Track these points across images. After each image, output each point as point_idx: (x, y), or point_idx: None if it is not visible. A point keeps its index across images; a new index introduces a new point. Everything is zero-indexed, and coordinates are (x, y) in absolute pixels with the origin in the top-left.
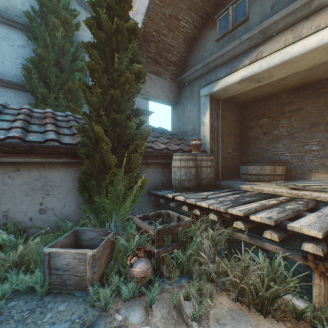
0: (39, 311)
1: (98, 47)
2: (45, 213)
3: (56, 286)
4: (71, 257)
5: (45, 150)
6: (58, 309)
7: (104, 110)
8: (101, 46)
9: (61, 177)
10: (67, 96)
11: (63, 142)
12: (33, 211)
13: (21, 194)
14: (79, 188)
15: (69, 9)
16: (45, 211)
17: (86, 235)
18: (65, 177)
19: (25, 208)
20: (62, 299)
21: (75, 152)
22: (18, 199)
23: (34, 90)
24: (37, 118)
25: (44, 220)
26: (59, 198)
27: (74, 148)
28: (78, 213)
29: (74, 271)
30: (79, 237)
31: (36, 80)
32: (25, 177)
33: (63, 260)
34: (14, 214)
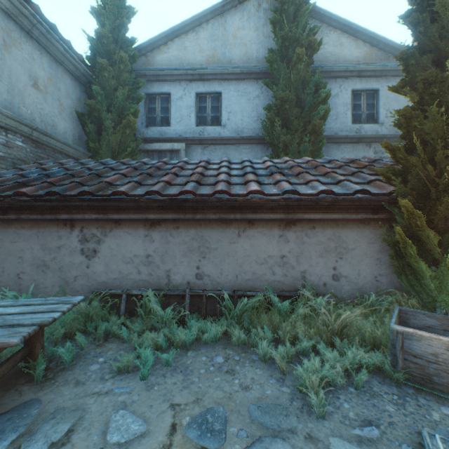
0: (412, 402)
1: (421, 51)
2: (337, 280)
3: (413, 378)
4: (441, 346)
5: (344, 205)
6: (441, 411)
7: (443, 139)
8: (425, 48)
9: (354, 237)
10: (310, 139)
11: (373, 193)
12: (325, 275)
13: (315, 255)
14: (393, 254)
15: (308, 30)
16: (338, 278)
17: (416, 320)
18: (358, 238)
19: (319, 271)
20: (434, 399)
21: (375, 205)
22: (313, 260)
23: (272, 141)
24: (307, 168)
25: (336, 288)
26: (352, 264)
27: (379, 200)
28: (374, 287)
29: (447, 368)
30: (403, 320)
31: (278, 129)
32: (319, 235)
33: (425, 347)
34: (309, 276)
